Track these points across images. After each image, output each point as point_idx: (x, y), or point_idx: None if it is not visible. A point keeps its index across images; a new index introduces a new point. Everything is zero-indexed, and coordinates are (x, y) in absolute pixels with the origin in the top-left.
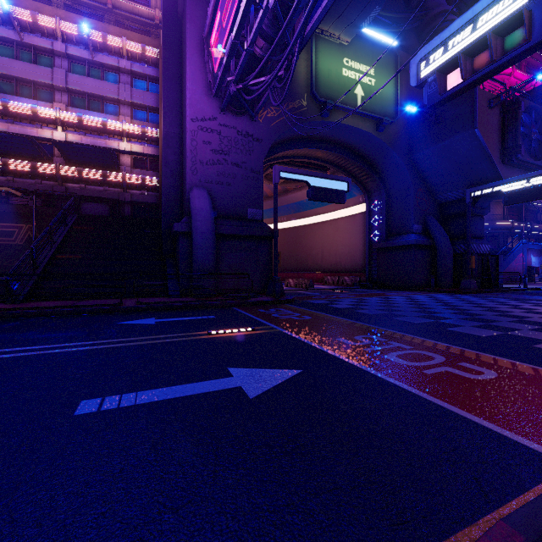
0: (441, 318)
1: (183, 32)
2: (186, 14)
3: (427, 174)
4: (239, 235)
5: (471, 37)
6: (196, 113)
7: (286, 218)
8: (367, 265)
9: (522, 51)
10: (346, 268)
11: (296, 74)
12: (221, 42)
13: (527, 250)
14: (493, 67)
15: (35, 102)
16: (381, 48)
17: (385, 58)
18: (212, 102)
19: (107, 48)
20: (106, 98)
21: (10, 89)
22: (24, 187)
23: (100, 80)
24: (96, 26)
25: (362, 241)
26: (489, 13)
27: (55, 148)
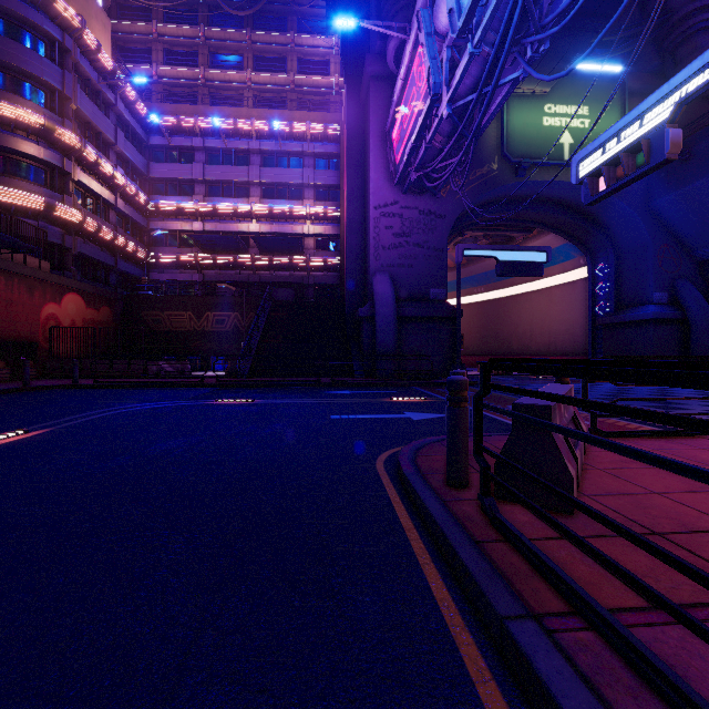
0: None
1: (366, 120)
2: (369, 108)
3: (674, 224)
4: (420, 317)
5: (614, 150)
6: (379, 200)
7: (484, 288)
8: (590, 346)
9: (645, 170)
10: (563, 350)
11: (485, 136)
12: (402, 140)
13: None
14: (627, 179)
15: (236, 200)
16: (599, 79)
17: (605, 89)
18: (394, 187)
19: (292, 136)
20: (291, 185)
21: (217, 192)
22: (227, 278)
23: (287, 168)
24: (283, 116)
25: (584, 315)
26: (626, 133)
27: (250, 240)
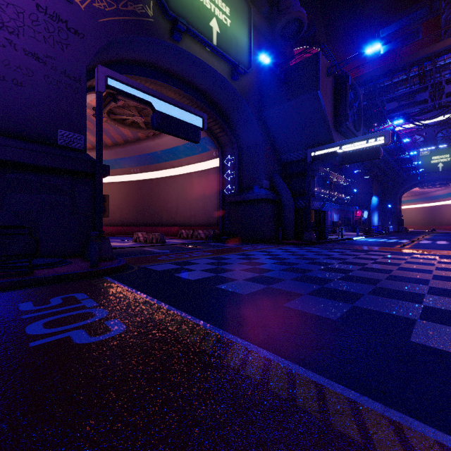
0: (347, 294)
1: None
2: None
3: (274, 133)
4: (36, 166)
5: None
6: None
7: (140, 169)
8: (221, 219)
9: None
10: (200, 222)
11: None
12: None
13: (331, 209)
14: None
15: None
16: None
17: (240, 4)
18: None
19: None
20: None
21: None
22: None
23: None
24: None
25: (215, 195)
26: None
27: None
